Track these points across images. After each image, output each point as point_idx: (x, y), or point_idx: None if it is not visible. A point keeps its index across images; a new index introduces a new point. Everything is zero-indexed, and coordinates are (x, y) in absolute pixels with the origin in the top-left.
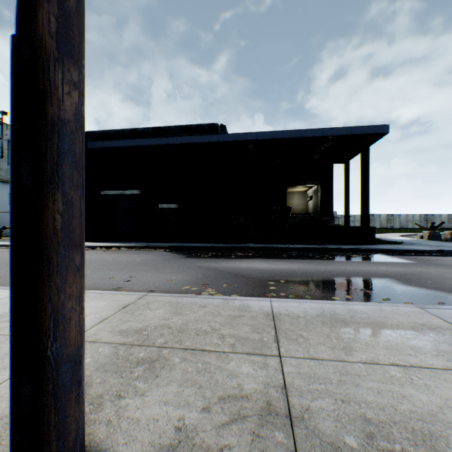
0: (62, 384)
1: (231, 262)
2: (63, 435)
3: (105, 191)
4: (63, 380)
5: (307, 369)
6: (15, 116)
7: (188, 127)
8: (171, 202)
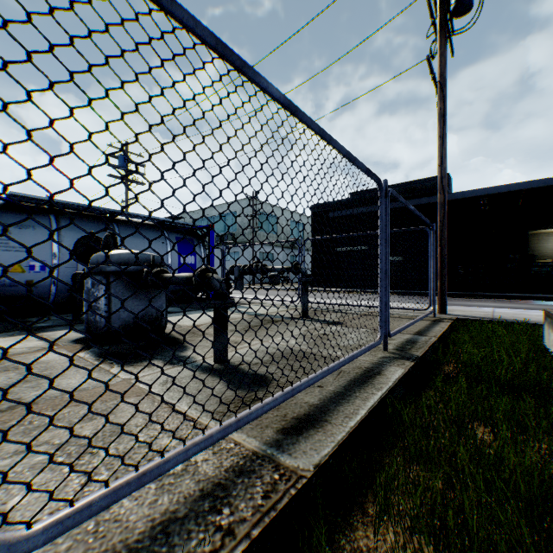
0: (445, 299)
1: (462, 302)
2: (445, 307)
3: (338, 248)
4: (445, 298)
5: (501, 314)
6: (440, 258)
7: (413, 188)
8: (395, 255)
